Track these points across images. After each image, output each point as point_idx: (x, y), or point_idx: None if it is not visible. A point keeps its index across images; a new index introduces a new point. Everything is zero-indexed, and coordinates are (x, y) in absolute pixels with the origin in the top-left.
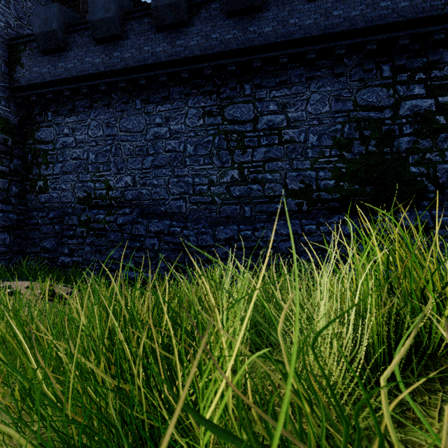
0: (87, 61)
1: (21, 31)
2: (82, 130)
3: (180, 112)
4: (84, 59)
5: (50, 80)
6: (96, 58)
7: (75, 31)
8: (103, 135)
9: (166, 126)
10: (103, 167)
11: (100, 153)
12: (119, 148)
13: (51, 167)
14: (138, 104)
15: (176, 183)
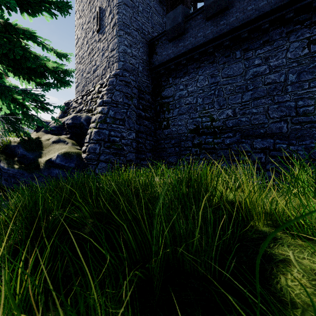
0: (199, 35)
1: (153, 35)
2: (192, 84)
3: (281, 49)
4: (197, 35)
5: (173, 57)
6: (206, 31)
7: (190, 19)
8: (208, 84)
9: (266, 64)
10: (208, 106)
11: (206, 97)
12: (221, 91)
13: (171, 112)
14: (238, 54)
15: (276, 108)
